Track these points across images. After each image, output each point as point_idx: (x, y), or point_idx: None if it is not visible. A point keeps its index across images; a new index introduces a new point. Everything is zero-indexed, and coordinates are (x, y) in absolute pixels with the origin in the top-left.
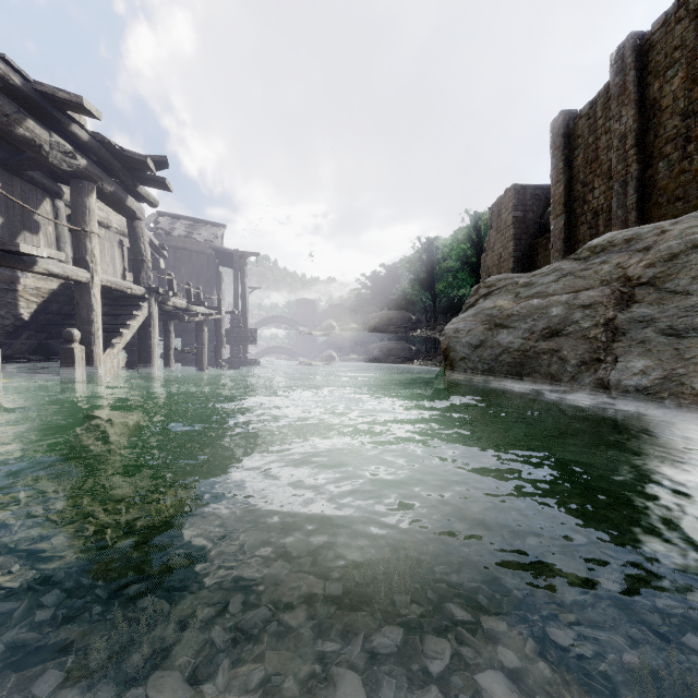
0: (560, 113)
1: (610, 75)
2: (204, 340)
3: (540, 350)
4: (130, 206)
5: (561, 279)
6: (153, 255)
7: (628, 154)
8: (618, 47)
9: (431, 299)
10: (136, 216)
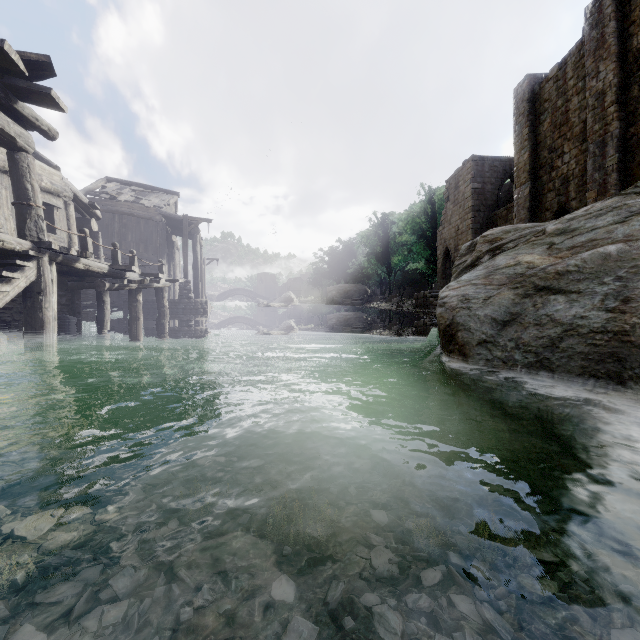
0: (524, 78)
1: (584, 30)
2: (139, 312)
3: None
4: (2, 127)
5: (632, 218)
6: (83, 215)
7: (607, 111)
8: None
9: (386, 272)
10: (18, 145)
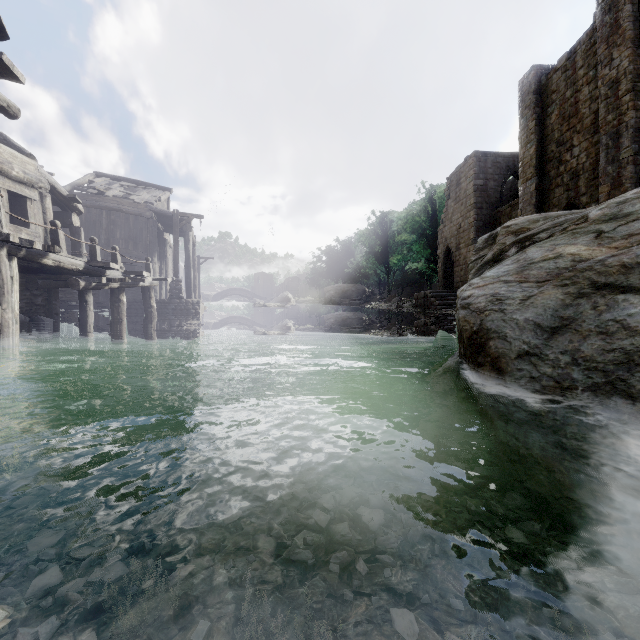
0: (530, 69)
1: (596, 16)
2: (122, 313)
3: None
4: None
5: None
6: (63, 209)
7: (622, 101)
8: None
9: (385, 272)
10: None
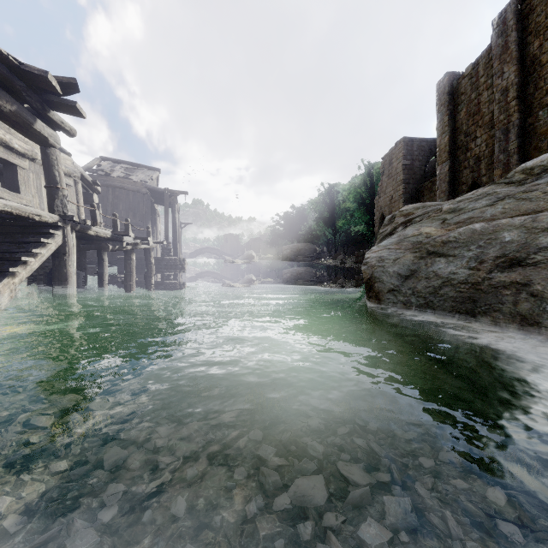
0: (445, 75)
1: (492, 38)
2: (132, 268)
3: (498, 283)
4: (39, 131)
5: (497, 203)
6: (87, 190)
7: (510, 105)
8: (500, 12)
9: (332, 234)
10: (49, 143)
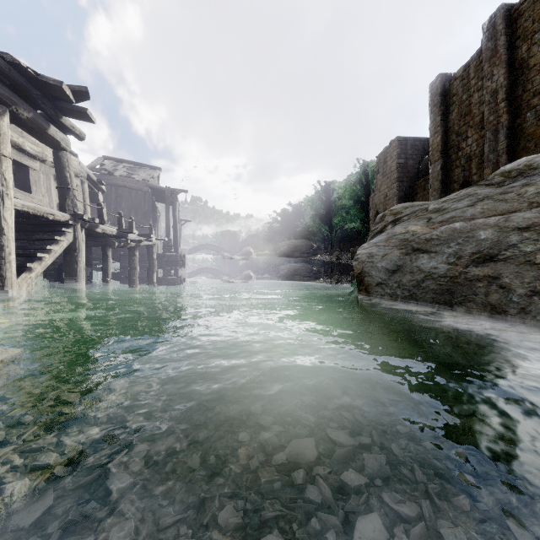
0: (437, 76)
1: (482, 41)
2: (136, 264)
3: (473, 277)
4: (52, 135)
5: (477, 203)
6: (92, 190)
7: (499, 106)
8: (490, 17)
9: (328, 230)
10: (61, 146)
